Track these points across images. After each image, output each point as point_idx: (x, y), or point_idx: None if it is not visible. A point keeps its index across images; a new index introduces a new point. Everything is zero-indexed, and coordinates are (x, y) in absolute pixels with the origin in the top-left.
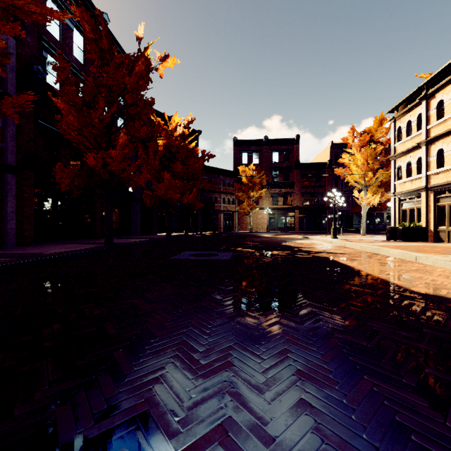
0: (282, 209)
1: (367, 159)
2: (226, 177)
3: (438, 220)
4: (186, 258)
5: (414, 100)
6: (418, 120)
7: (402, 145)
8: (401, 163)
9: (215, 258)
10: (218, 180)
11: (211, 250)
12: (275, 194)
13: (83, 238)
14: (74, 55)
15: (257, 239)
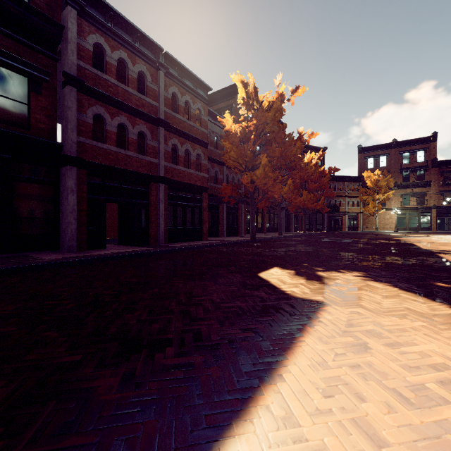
0: (415, 209)
1: None
2: (350, 183)
3: None
4: (327, 240)
5: None
6: None
7: None
8: None
9: (343, 241)
10: (342, 186)
11: (339, 239)
12: (406, 195)
13: (259, 232)
14: None
15: (376, 236)
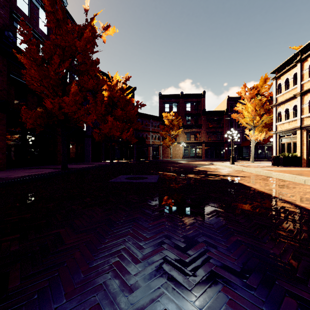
0: (193, 143)
1: (255, 107)
2: (154, 121)
3: (309, 151)
4: (121, 181)
5: (291, 63)
6: (294, 77)
7: (282, 96)
8: (281, 110)
9: (145, 181)
10: (148, 123)
11: (142, 174)
12: (188, 133)
13: (47, 164)
14: (40, 27)
15: (176, 165)
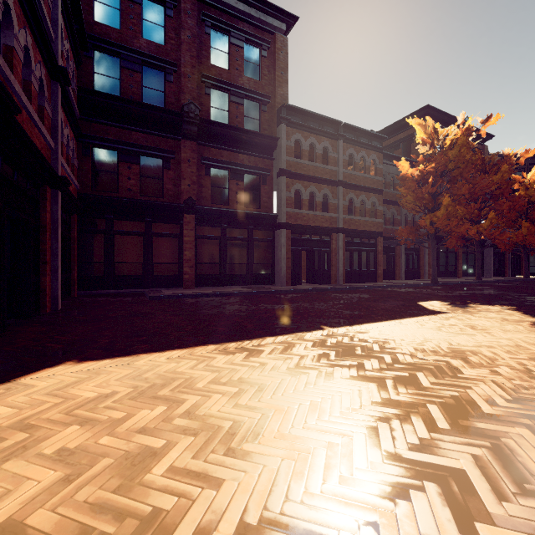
0: None
1: None
2: None
3: None
4: None
5: None
6: None
7: None
8: None
9: None
10: None
11: None
12: None
13: (451, 276)
14: None
15: None
